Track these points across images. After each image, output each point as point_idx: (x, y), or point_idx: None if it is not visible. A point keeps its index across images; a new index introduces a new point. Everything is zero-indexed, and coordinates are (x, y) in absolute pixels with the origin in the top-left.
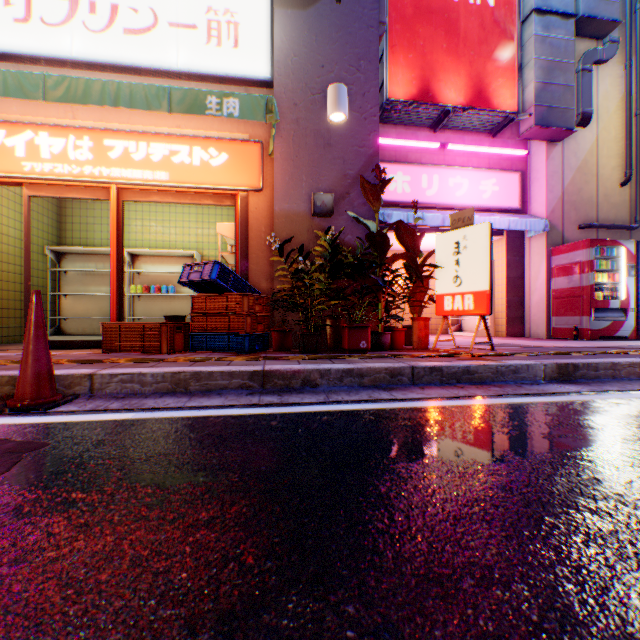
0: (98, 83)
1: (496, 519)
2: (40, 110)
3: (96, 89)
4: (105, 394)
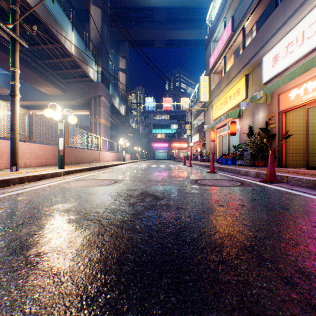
0: (314, 57)
1: (270, 220)
2: (308, 73)
3: (313, 60)
4: (290, 183)
